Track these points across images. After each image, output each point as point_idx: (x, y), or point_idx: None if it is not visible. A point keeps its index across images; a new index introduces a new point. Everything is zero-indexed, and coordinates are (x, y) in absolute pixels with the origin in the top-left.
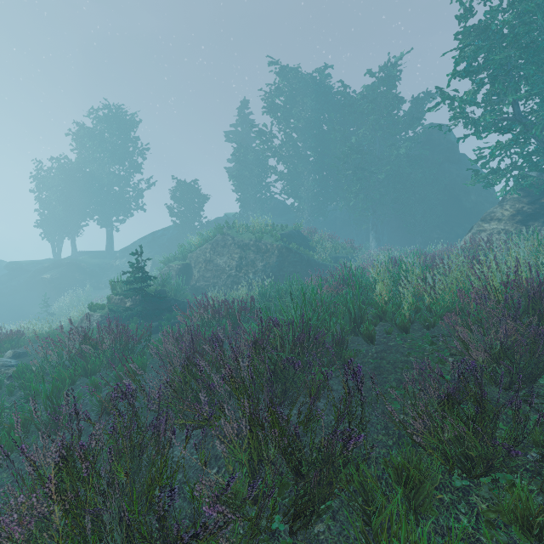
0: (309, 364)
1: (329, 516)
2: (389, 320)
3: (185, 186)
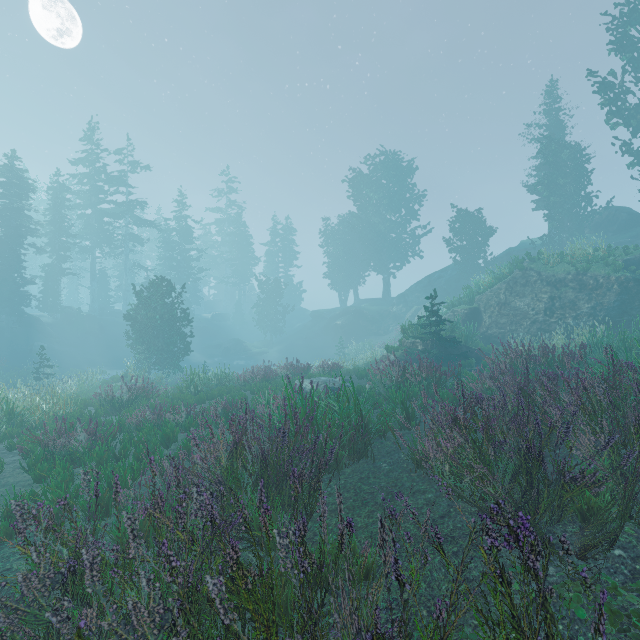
0: None
1: None
2: None
3: (466, 217)
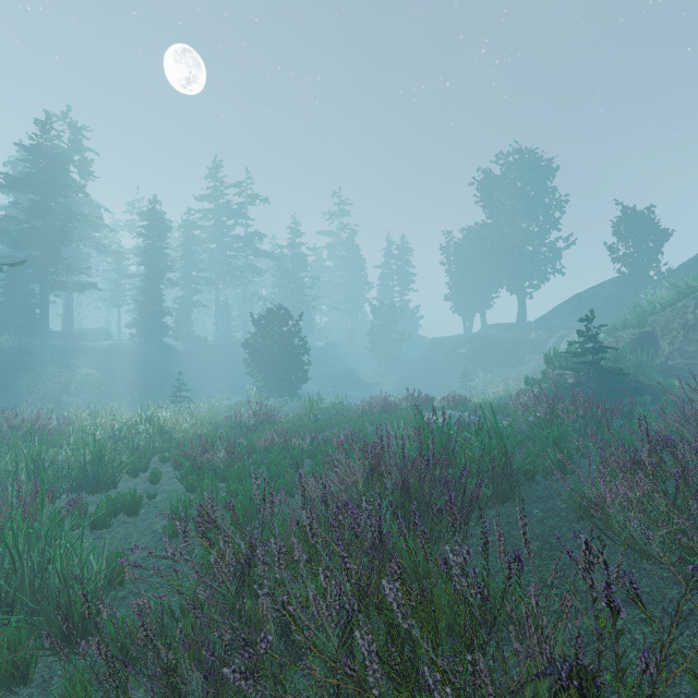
0: None
1: None
2: None
3: (633, 218)
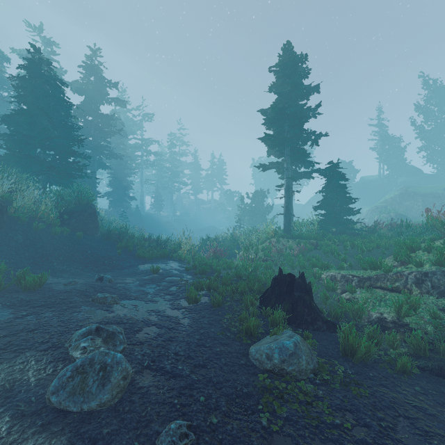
0: None
1: None
2: None
3: (345, 164)
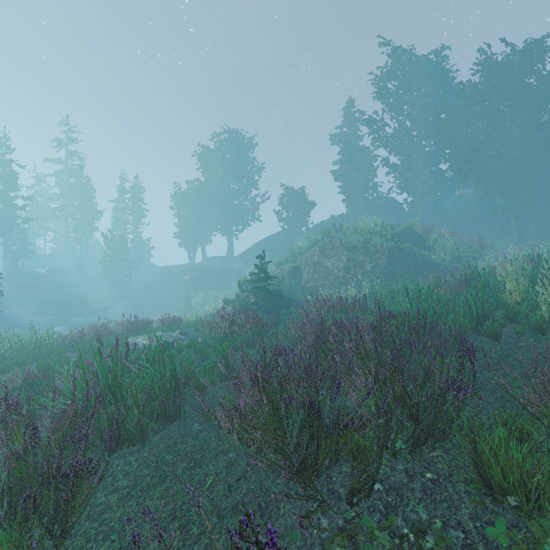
0: (425, 343)
1: (442, 449)
2: (521, 321)
3: (293, 193)
